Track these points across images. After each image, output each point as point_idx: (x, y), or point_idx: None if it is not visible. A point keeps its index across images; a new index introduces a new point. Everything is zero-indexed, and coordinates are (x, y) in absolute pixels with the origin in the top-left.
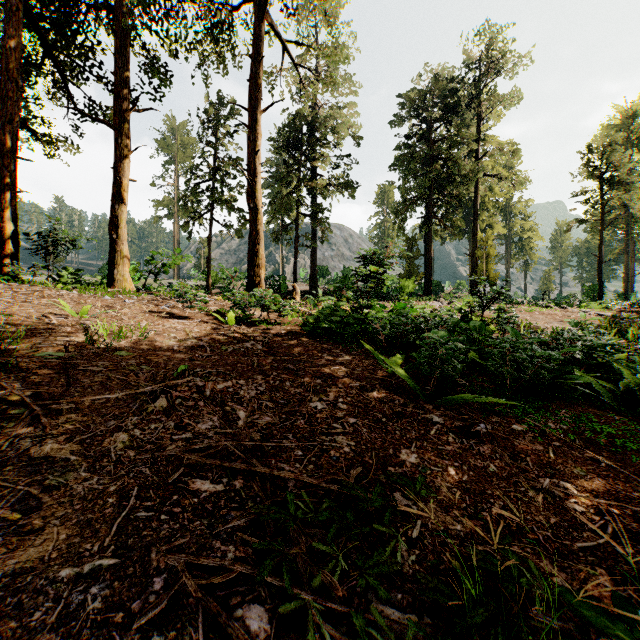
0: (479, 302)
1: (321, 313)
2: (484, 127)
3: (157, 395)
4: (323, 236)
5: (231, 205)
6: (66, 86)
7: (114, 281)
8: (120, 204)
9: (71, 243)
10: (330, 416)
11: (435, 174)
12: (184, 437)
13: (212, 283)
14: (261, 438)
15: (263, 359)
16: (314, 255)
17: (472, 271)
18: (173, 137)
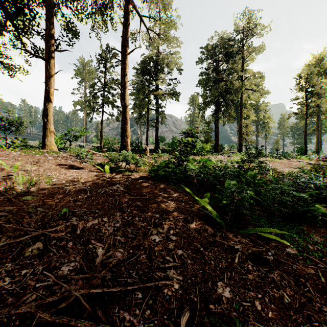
0: (248, 158)
1: (160, 166)
2: (245, 65)
3: (38, 237)
4: (162, 120)
5: (113, 104)
6: (20, 37)
7: (45, 145)
8: (49, 102)
9: (20, 124)
10: (164, 248)
11: (220, 88)
12: (46, 284)
13: (103, 145)
14: (111, 277)
15: (123, 198)
16: (157, 130)
17: (239, 139)
18: (83, 68)
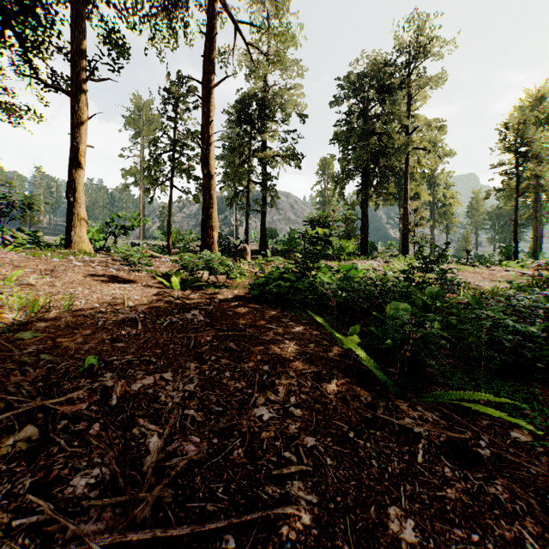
0: (422, 264)
1: (269, 277)
2: (412, 107)
3: (33, 413)
4: (272, 201)
5: (189, 173)
6: (28, 57)
7: (71, 242)
8: (77, 169)
9: (27, 205)
10: (280, 434)
11: (371, 147)
12: (34, 520)
13: (172, 243)
14: (173, 499)
15: (202, 336)
16: (264, 218)
17: (403, 233)
18: (139, 114)
